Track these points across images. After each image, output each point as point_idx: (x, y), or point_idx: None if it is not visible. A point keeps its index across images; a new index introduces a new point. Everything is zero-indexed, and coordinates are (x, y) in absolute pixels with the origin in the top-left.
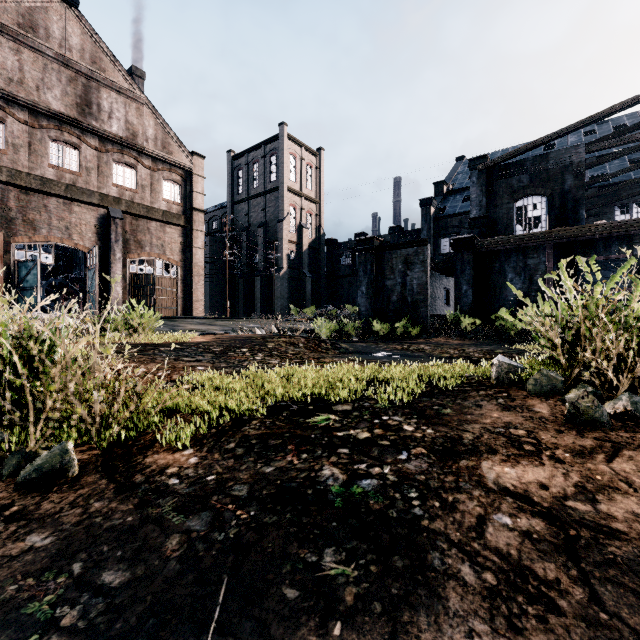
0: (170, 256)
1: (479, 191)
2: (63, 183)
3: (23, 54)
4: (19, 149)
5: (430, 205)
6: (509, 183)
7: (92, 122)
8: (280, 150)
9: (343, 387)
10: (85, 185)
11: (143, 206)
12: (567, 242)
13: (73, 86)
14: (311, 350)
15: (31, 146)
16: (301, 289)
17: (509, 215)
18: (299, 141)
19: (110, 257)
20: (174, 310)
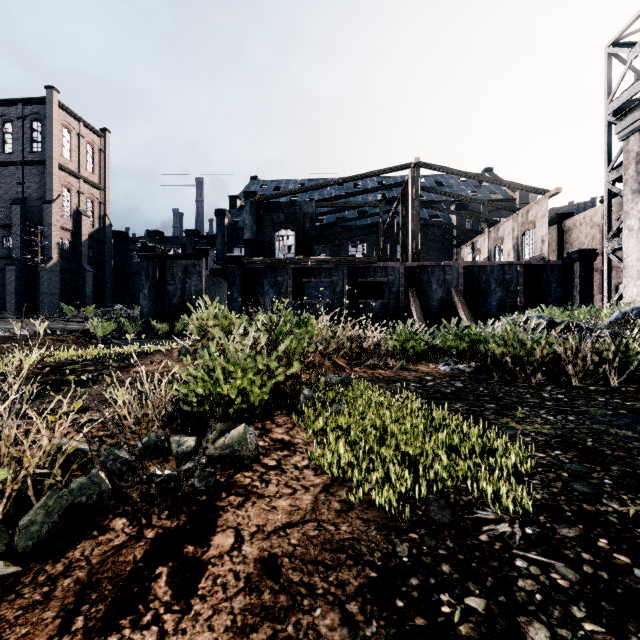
0: None
1: (251, 219)
2: None
3: None
4: None
5: (224, 216)
6: (272, 217)
7: None
8: (48, 118)
9: (88, 354)
10: None
11: None
12: (300, 267)
13: None
14: (80, 345)
15: None
16: (79, 284)
17: (272, 241)
18: (76, 114)
19: None
20: None
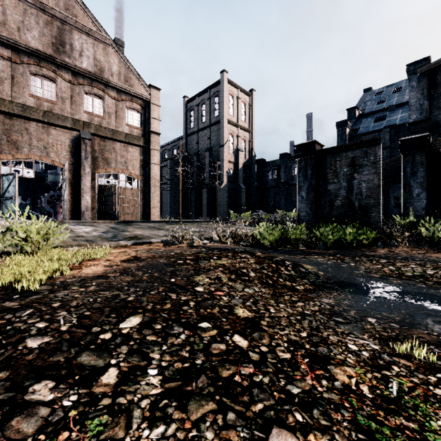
0: (132, 171)
1: (420, 95)
2: (41, 110)
3: (6, 0)
4: (4, 81)
5: (345, 126)
6: None
7: (65, 59)
8: (221, 91)
9: None
10: (60, 112)
11: (109, 129)
12: None
13: (49, 28)
14: (270, 286)
15: (14, 79)
16: (237, 198)
17: None
18: (236, 84)
19: (80, 171)
20: (135, 215)
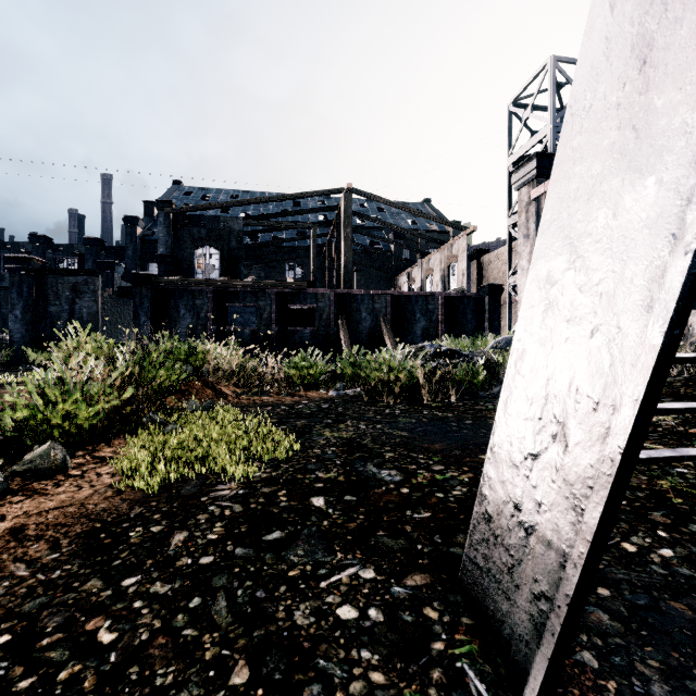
0: None
1: (166, 232)
2: None
3: None
4: None
5: (136, 225)
6: (192, 232)
7: None
8: None
9: None
10: None
11: None
12: (222, 290)
13: None
14: None
15: None
16: None
17: (192, 259)
18: None
19: None
20: None
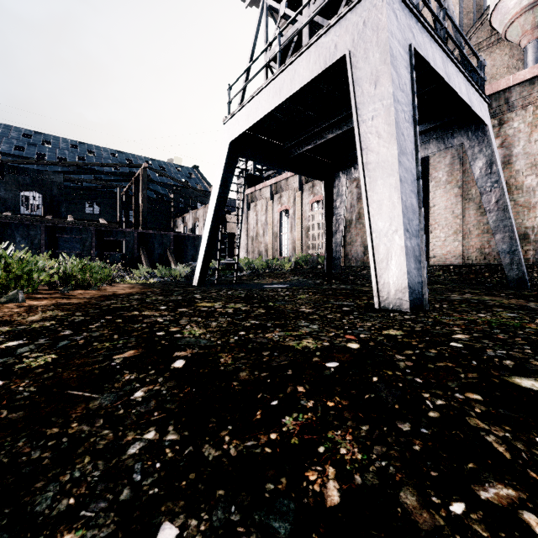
0: None
1: None
2: None
3: None
4: None
5: None
6: (17, 178)
7: None
8: None
9: None
10: None
11: None
12: (53, 226)
13: None
14: None
15: None
16: None
17: (17, 199)
18: None
19: None
20: None
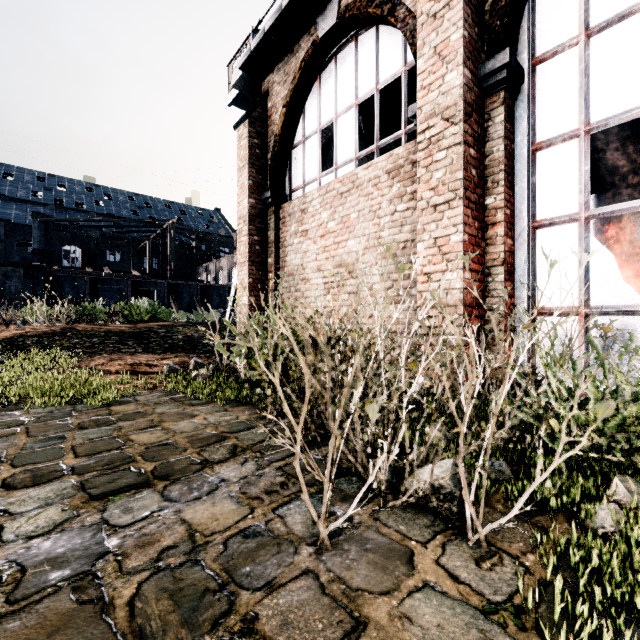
0: None
1: (40, 233)
2: None
3: None
4: None
5: None
6: (60, 235)
7: None
8: None
9: None
10: None
11: None
12: (95, 277)
13: None
14: None
15: None
16: None
17: (60, 253)
18: None
19: None
20: None
